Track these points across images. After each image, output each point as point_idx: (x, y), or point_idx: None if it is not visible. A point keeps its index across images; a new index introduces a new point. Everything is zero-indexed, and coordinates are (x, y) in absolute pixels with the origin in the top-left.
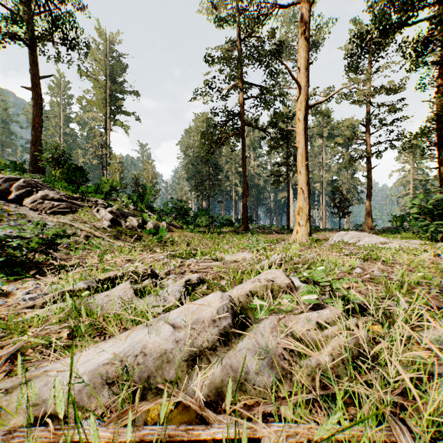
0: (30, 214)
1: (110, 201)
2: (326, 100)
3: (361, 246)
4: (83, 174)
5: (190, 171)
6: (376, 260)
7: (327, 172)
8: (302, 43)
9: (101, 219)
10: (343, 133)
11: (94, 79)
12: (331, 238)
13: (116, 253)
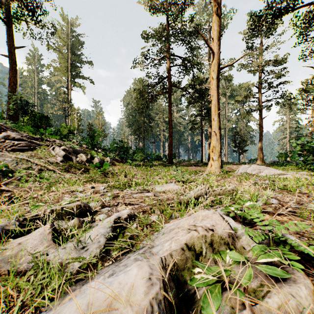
0: None
1: (66, 141)
2: (233, 63)
3: (262, 176)
4: (47, 121)
5: (130, 120)
6: (282, 190)
7: (229, 122)
8: (215, 19)
9: (55, 155)
10: (240, 94)
11: (59, 51)
12: (238, 170)
13: (62, 185)
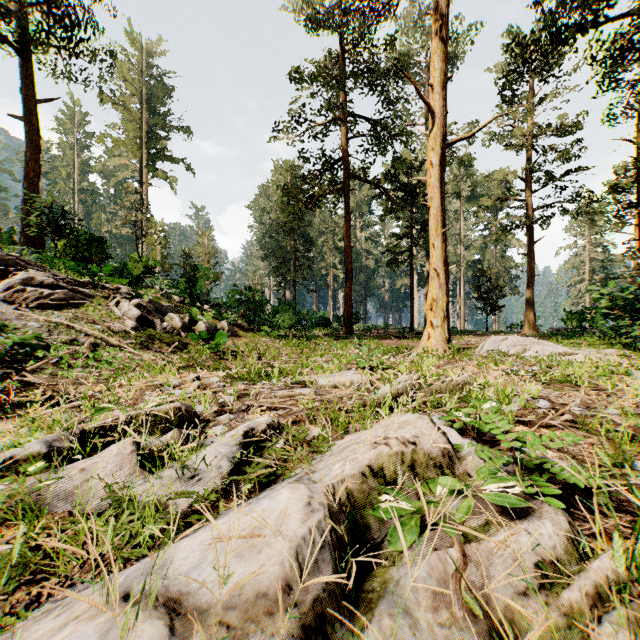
0: (1, 308)
1: (141, 289)
2: (473, 134)
3: (529, 358)
4: (102, 248)
5: (268, 246)
6: (563, 383)
7: (467, 249)
8: (437, 47)
9: (121, 317)
10: (490, 192)
11: (123, 107)
12: (481, 346)
13: (138, 374)
